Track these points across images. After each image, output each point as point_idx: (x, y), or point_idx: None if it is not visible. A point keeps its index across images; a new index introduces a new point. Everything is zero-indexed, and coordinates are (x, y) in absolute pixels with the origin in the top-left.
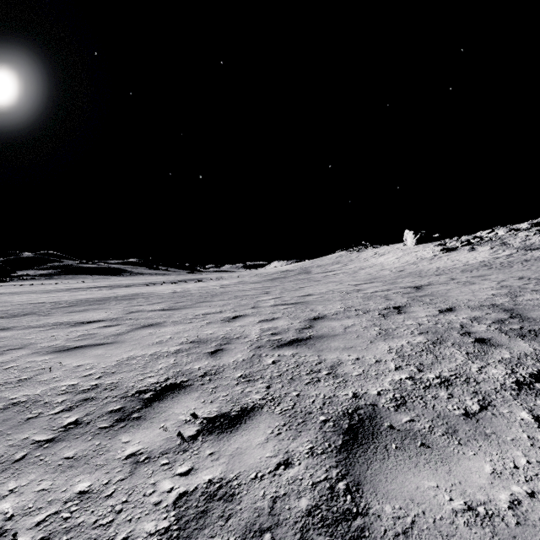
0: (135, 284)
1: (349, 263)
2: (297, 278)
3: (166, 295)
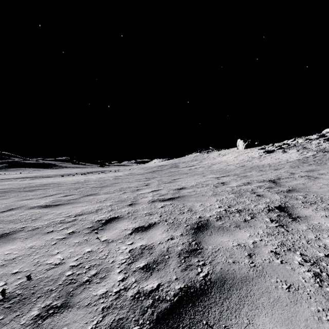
0: (55, 175)
1: (203, 160)
2: (170, 170)
3: (66, 186)
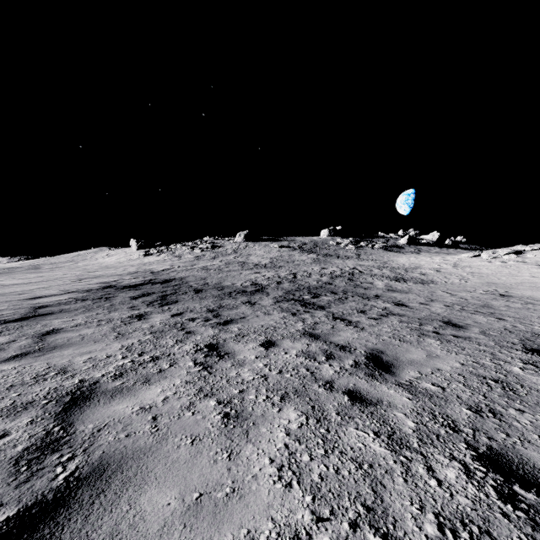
0: None
1: (81, 262)
2: (25, 272)
3: None
